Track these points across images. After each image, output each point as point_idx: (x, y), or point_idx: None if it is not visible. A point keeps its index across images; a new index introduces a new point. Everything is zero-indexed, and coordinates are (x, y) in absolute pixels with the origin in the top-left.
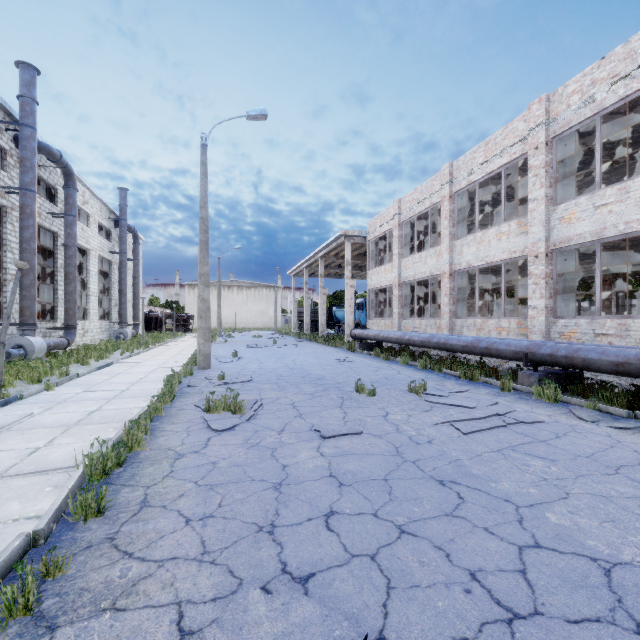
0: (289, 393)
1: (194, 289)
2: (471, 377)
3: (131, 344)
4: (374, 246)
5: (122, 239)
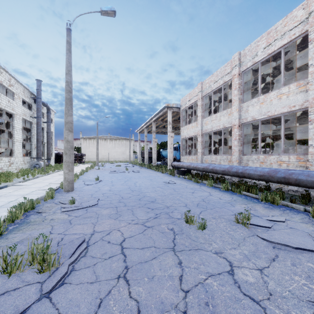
0: (123, 222)
1: (86, 140)
2: (272, 201)
3: (39, 171)
4: (185, 113)
5: (38, 109)
